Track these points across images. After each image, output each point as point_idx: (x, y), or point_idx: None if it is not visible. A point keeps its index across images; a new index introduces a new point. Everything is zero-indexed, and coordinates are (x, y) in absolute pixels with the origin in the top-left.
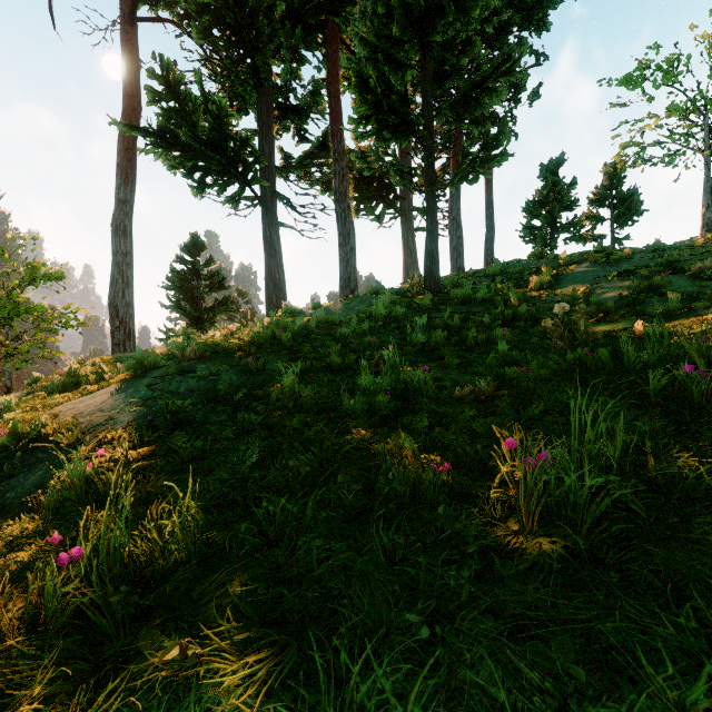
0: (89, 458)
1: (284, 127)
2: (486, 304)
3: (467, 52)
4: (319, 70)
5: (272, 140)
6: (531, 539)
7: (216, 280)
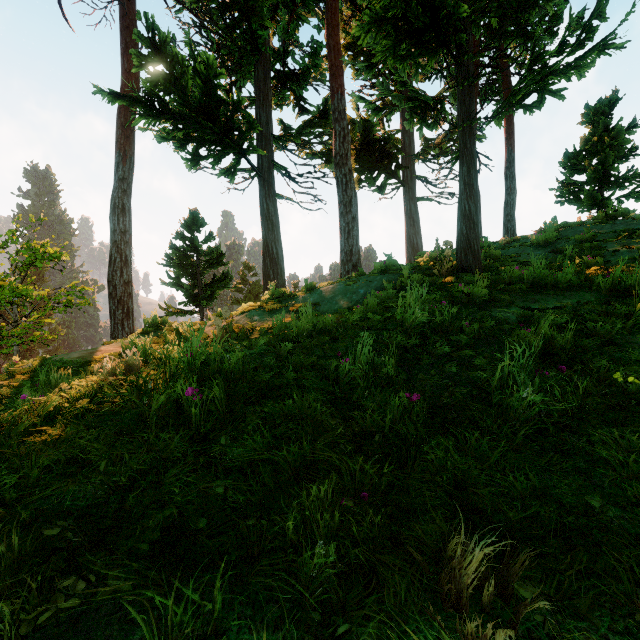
0: None
1: (283, 97)
2: (577, 290)
3: None
4: (319, 30)
5: (269, 108)
6: None
7: (214, 256)
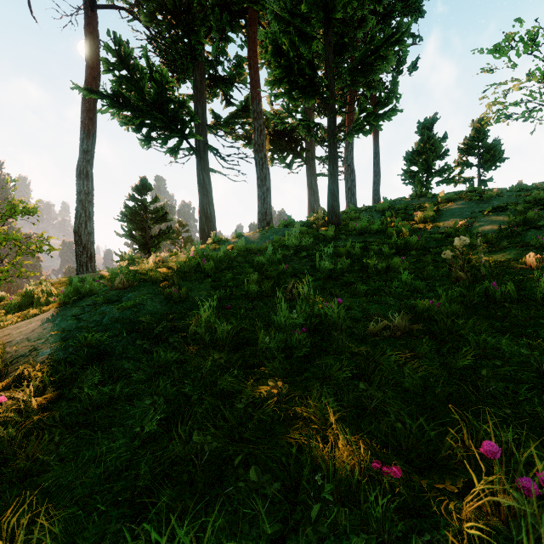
0: None
1: (214, 93)
2: (380, 234)
3: (362, 28)
4: (242, 48)
5: (204, 103)
6: None
7: (160, 214)
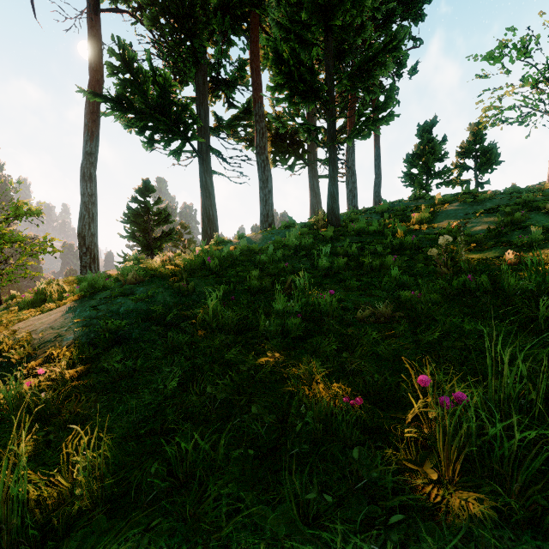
0: (29, 377)
1: (216, 96)
2: (377, 235)
3: (361, 34)
4: (244, 51)
5: (206, 106)
6: (452, 490)
7: (163, 216)
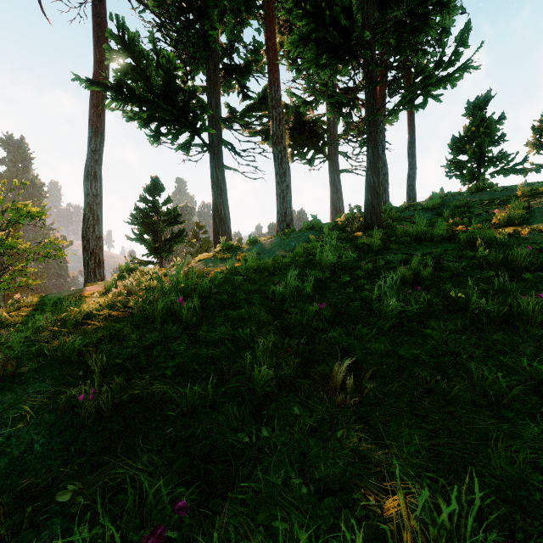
0: None
1: (229, 85)
2: (446, 242)
3: None
4: (259, 32)
5: (218, 95)
6: None
7: (172, 216)
